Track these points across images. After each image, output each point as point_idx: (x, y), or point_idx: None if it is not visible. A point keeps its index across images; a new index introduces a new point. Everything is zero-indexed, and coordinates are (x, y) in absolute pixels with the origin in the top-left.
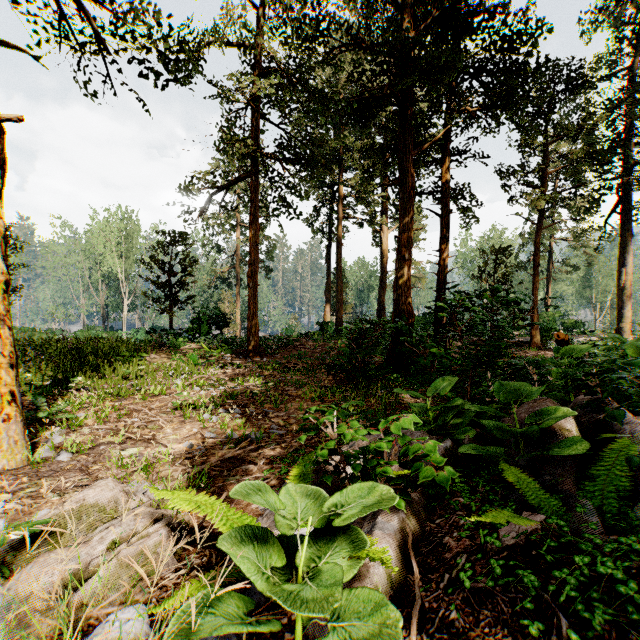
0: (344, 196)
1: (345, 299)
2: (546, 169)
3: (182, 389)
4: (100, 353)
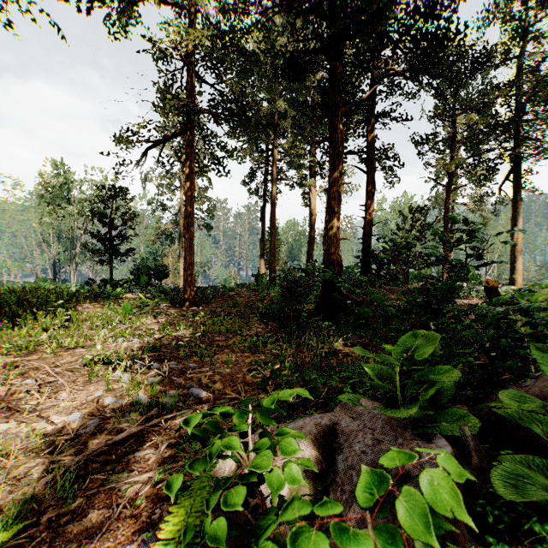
0: (277, 160)
1: (278, 254)
2: (455, 138)
3: (103, 341)
4: (25, 303)
